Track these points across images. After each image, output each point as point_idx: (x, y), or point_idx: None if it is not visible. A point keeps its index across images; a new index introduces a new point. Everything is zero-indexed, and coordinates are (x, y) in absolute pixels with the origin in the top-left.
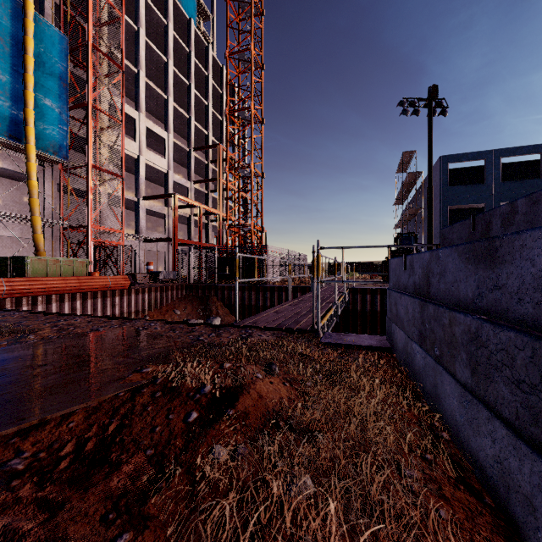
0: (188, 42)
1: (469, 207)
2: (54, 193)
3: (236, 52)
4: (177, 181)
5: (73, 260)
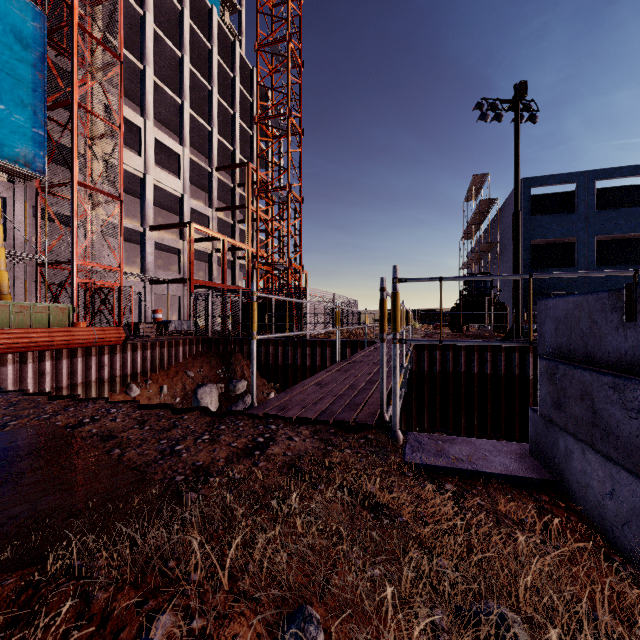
0: (209, 36)
1: (555, 241)
2: (29, 218)
3: (268, 43)
4: (195, 208)
5: (49, 306)
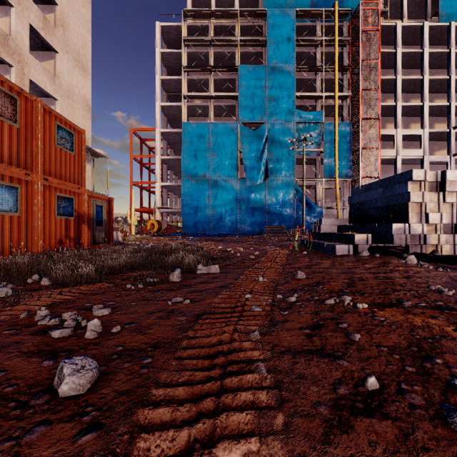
0: (447, 44)
1: None
2: (347, 193)
3: None
4: (433, 160)
5: None
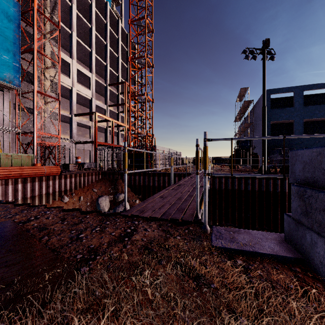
0: (105, 16)
1: (283, 122)
2: (11, 110)
3: (135, 20)
4: (98, 105)
5: (21, 155)
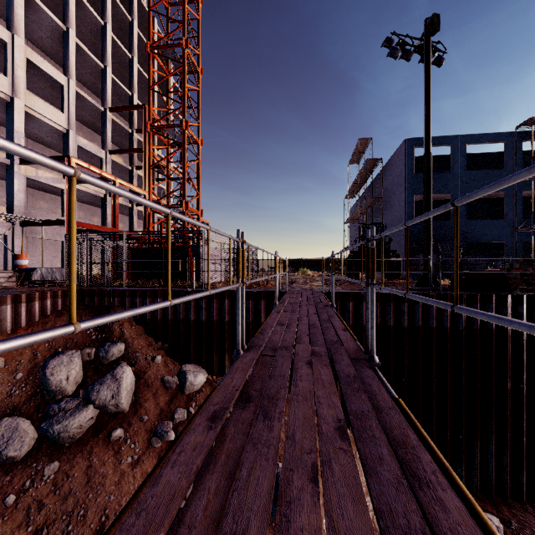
0: None
1: None
2: None
3: None
4: (83, 147)
5: None
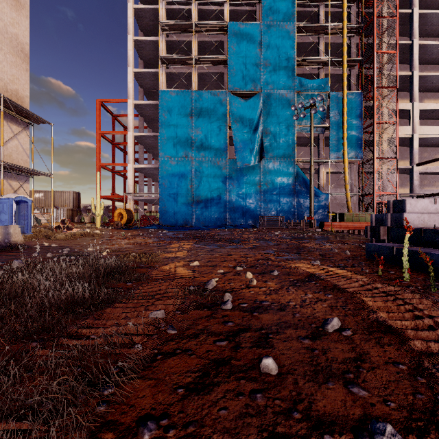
0: None
1: None
2: (355, 177)
3: None
4: None
5: (364, 213)
